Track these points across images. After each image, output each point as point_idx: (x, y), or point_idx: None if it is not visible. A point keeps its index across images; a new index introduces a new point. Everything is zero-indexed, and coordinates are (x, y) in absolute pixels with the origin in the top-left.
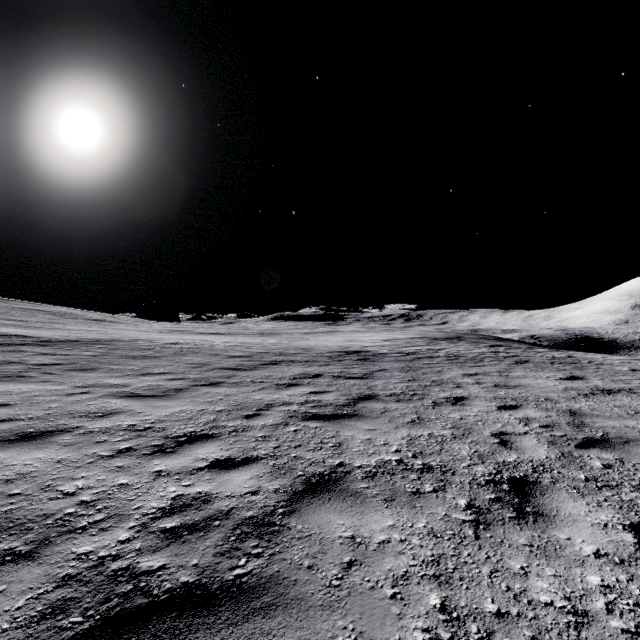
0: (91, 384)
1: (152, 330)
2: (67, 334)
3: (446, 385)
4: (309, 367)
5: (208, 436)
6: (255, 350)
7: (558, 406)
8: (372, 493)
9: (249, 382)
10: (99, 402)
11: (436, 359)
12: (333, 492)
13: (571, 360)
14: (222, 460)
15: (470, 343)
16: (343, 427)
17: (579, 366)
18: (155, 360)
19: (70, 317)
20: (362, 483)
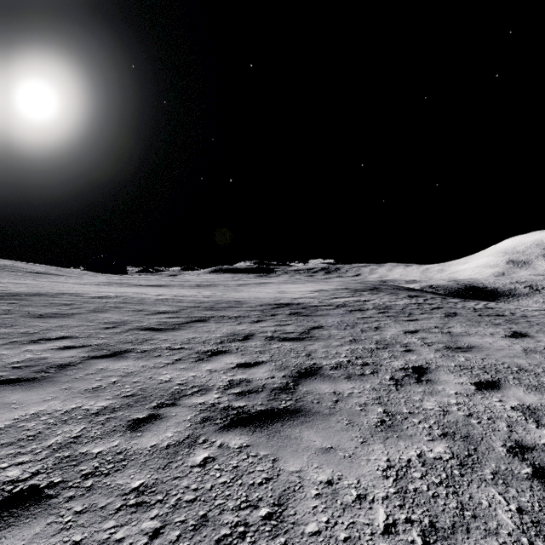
0: None
1: (90, 282)
2: None
3: (394, 348)
4: (239, 325)
5: (32, 497)
6: (186, 304)
7: (544, 381)
8: None
9: (164, 349)
10: None
11: (367, 312)
12: None
13: (494, 312)
14: None
15: (389, 294)
16: (283, 445)
17: (509, 319)
18: (64, 319)
19: (9, 270)
20: None
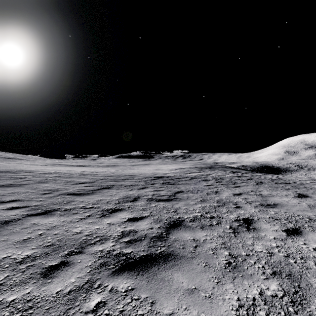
0: None
1: (41, 164)
2: None
3: (228, 205)
4: (131, 190)
5: None
6: (98, 177)
7: None
8: None
9: (80, 208)
10: None
11: (209, 182)
12: None
13: (283, 181)
14: None
15: (221, 170)
16: (159, 288)
17: (293, 185)
18: (17, 188)
19: None
20: None
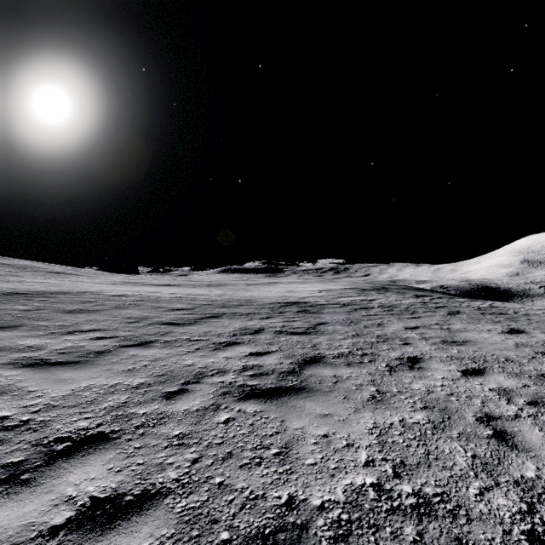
0: None
1: (107, 282)
2: (16, 286)
3: (393, 341)
4: (250, 320)
5: (102, 438)
6: (199, 302)
7: (526, 370)
8: None
9: (184, 340)
10: None
11: (372, 310)
12: None
13: (497, 310)
14: (100, 501)
15: (397, 293)
16: (289, 412)
17: (510, 317)
18: (91, 314)
19: (31, 270)
20: None
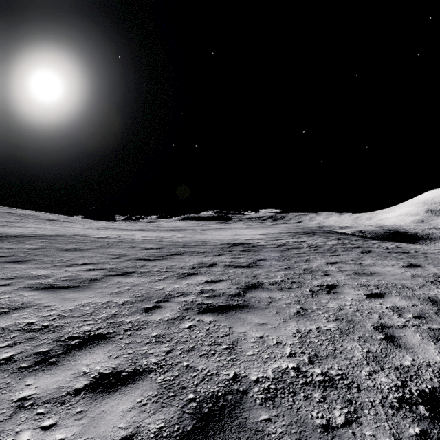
0: (17, 275)
1: (92, 227)
2: (23, 231)
3: (316, 273)
4: (206, 257)
5: (101, 337)
6: (165, 243)
7: (417, 294)
8: (276, 432)
9: (155, 272)
10: (13, 295)
11: (302, 249)
12: (229, 432)
13: (401, 250)
14: (106, 375)
15: (322, 237)
16: (235, 321)
17: (411, 255)
18: (83, 252)
19: (32, 218)
20: (262, 411)
